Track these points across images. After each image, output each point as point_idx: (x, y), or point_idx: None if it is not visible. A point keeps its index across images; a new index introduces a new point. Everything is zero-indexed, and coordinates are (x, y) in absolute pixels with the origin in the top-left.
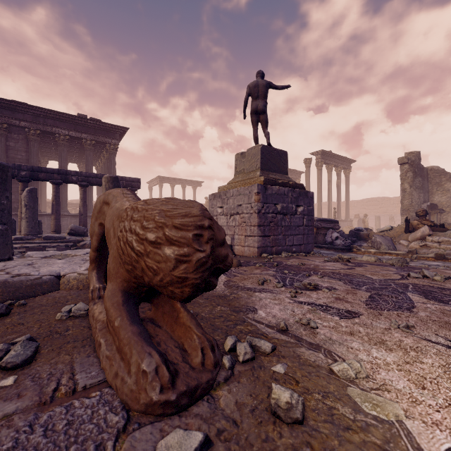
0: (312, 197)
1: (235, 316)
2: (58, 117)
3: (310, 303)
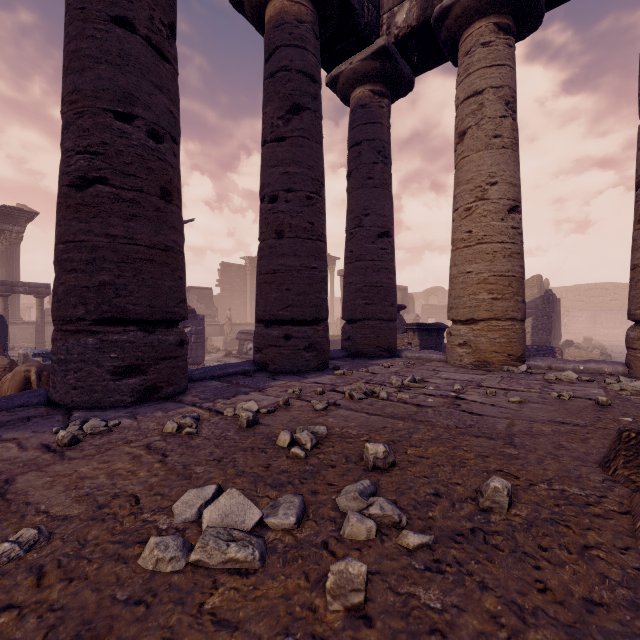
0: (203, 319)
1: None
2: None
3: None
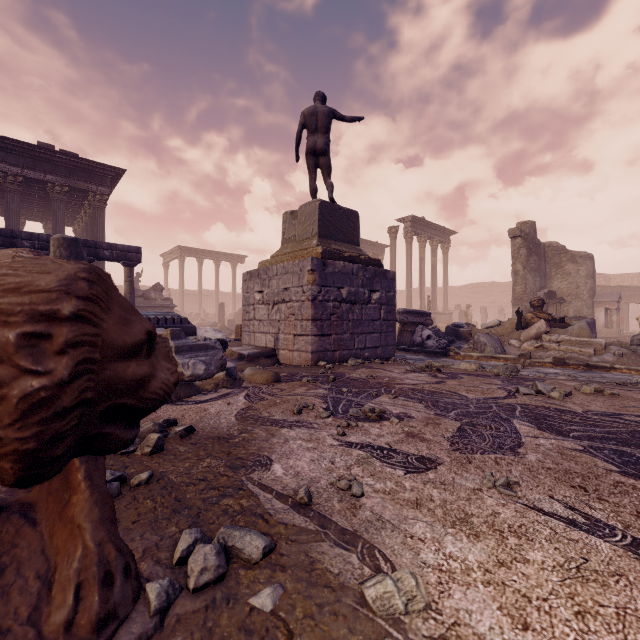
0: (393, 279)
1: (229, 478)
2: (2, 145)
3: (365, 445)
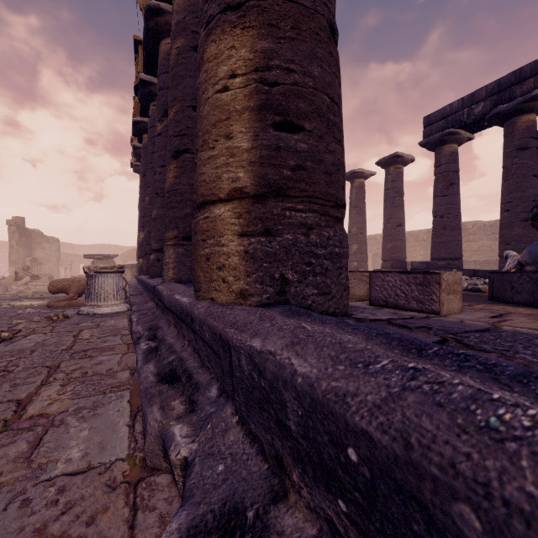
0: None
1: None
2: None
3: None
